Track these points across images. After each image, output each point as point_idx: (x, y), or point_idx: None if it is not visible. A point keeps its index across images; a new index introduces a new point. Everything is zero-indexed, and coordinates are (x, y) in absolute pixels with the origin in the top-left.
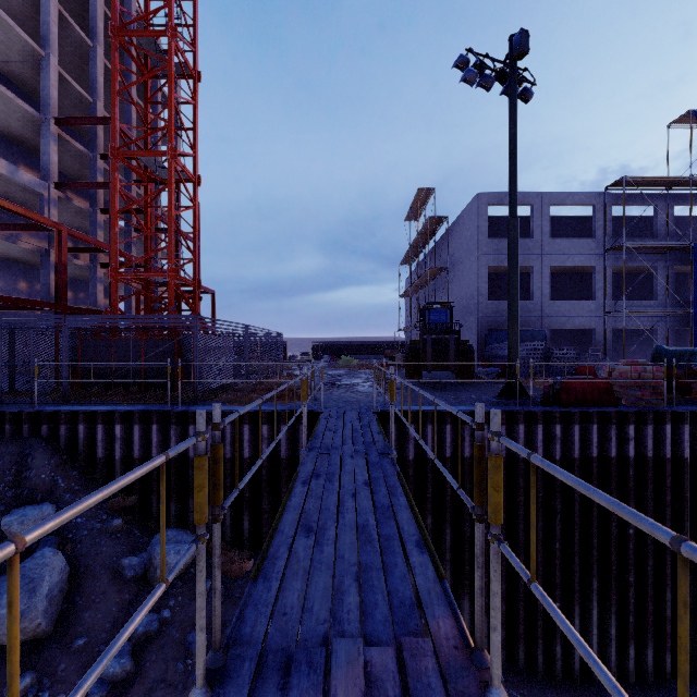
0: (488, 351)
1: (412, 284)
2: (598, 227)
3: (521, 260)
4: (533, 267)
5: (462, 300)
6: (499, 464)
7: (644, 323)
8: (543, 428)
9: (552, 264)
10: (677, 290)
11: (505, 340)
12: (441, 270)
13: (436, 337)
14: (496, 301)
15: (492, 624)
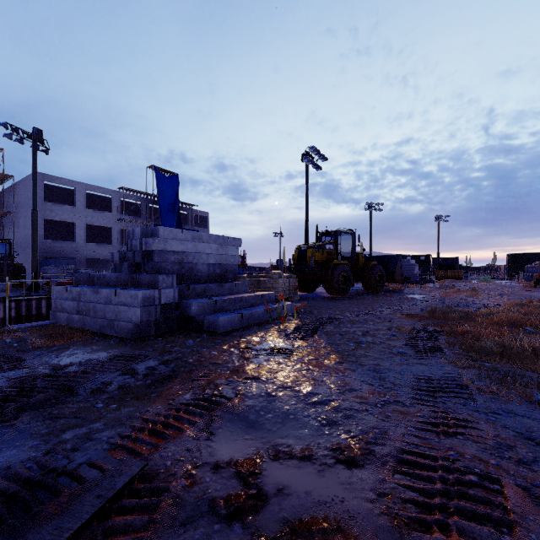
0: (43, 270)
1: None
2: (114, 207)
3: (67, 218)
4: (76, 223)
5: (26, 236)
6: None
7: None
8: (46, 301)
9: (88, 223)
10: None
11: (52, 264)
12: (8, 213)
13: None
14: (50, 240)
15: None
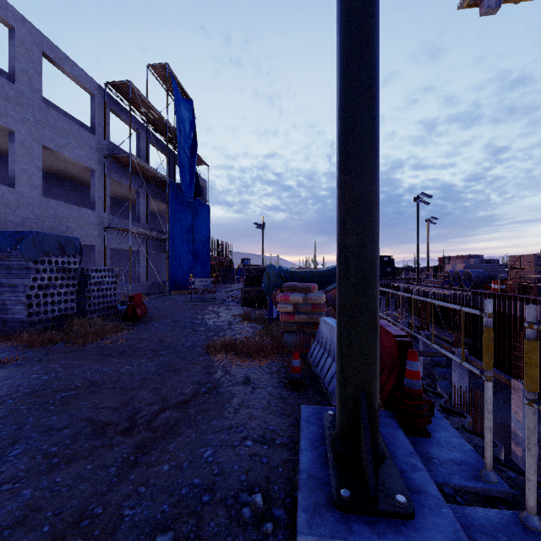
0: None
1: None
2: (98, 124)
3: None
4: (15, 132)
5: None
6: None
7: (133, 245)
8: None
9: (46, 142)
10: (134, 219)
11: None
12: None
13: None
14: None
15: None
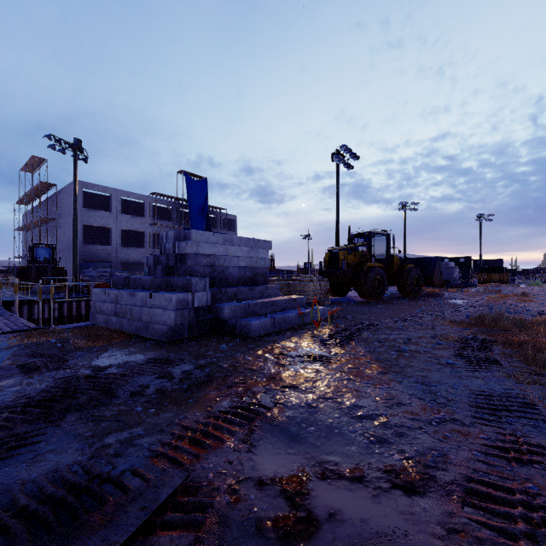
0: (82, 273)
1: (27, 224)
2: (146, 212)
3: (104, 223)
4: (111, 228)
5: (67, 241)
6: (17, 285)
7: None
8: (85, 303)
9: (123, 227)
10: None
11: (90, 267)
12: (52, 219)
13: (39, 265)
14: (88, 245)
15: (16, 305)
